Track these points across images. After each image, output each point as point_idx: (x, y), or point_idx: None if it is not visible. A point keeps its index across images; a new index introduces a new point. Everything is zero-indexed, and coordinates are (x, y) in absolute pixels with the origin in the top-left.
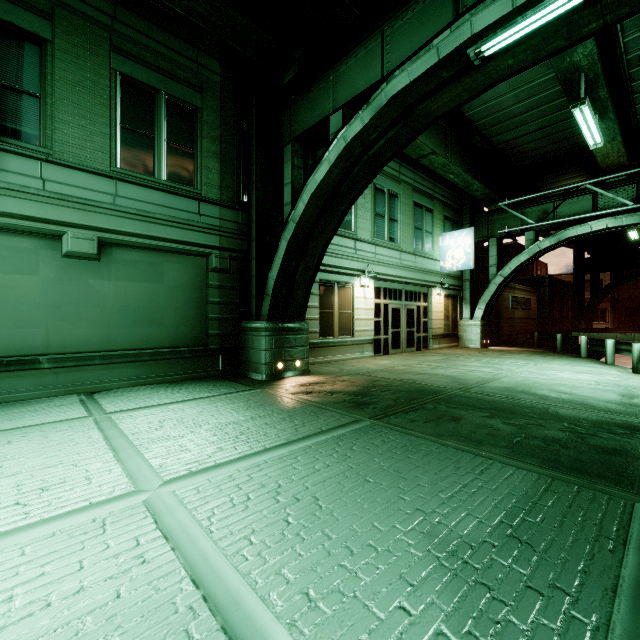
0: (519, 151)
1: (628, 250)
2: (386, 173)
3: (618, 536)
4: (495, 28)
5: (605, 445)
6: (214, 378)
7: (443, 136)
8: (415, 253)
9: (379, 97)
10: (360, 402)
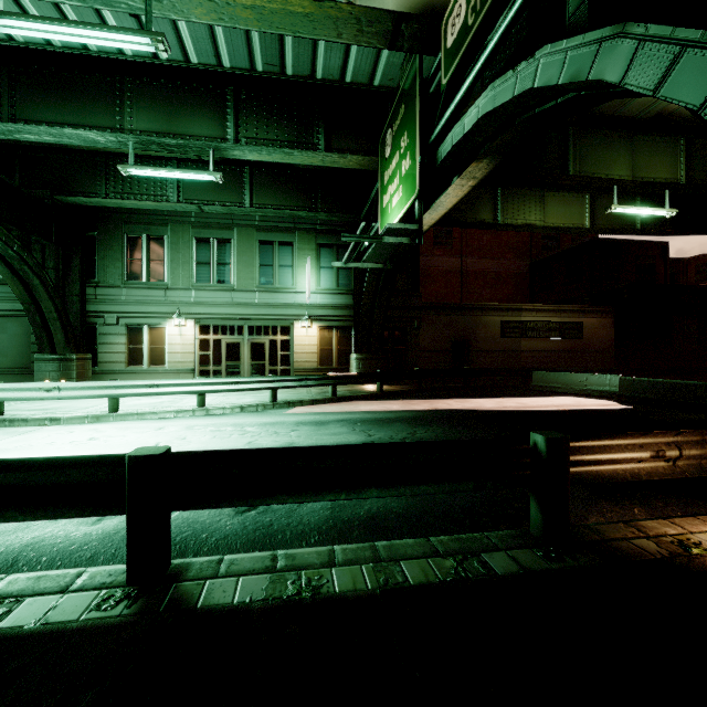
0: None
1: None
2: (212, 225)
3: None
4: None
5: None
6: None
7: (236, 181)
8: (257, 290)
9: None
10: None
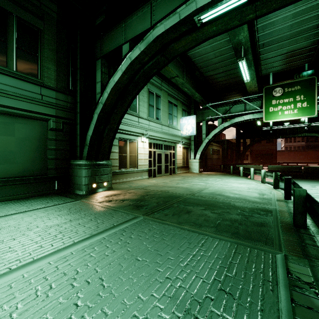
0: (215, 81)
1: (256, 129)
2: (154, 84)
3: (273, 279)
4: (208, 7)
5: (257, 221)
6: (51, 194)
7: (182, 69)
8: (169, 126)
9: (149, 37)
10: (138, 205)
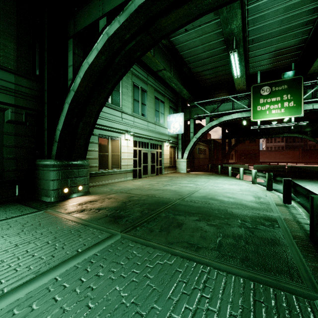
0: (203, 78)
1: (241, 130)
2: (140, 77)
3: None
4: None
5: (266, 236)
6: (9, 203)
7: (169, 62)
8: (155, 123)
9: (130, 7)
10: (117, 216)
